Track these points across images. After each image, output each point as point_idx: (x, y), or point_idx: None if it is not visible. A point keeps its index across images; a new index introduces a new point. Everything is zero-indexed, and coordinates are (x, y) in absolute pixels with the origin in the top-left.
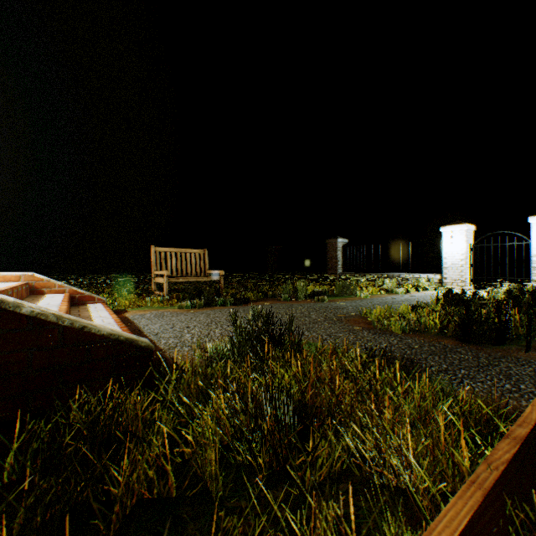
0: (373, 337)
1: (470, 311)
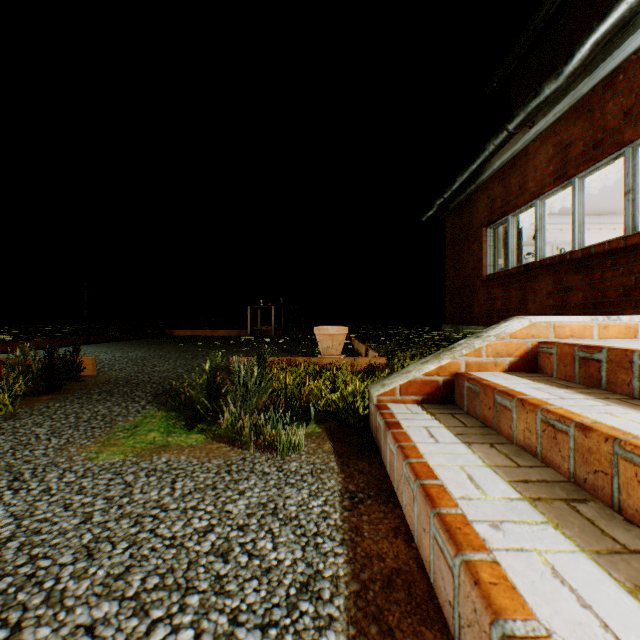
0: (54, 414)
1: (54, 357)
